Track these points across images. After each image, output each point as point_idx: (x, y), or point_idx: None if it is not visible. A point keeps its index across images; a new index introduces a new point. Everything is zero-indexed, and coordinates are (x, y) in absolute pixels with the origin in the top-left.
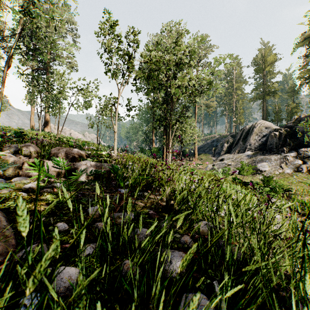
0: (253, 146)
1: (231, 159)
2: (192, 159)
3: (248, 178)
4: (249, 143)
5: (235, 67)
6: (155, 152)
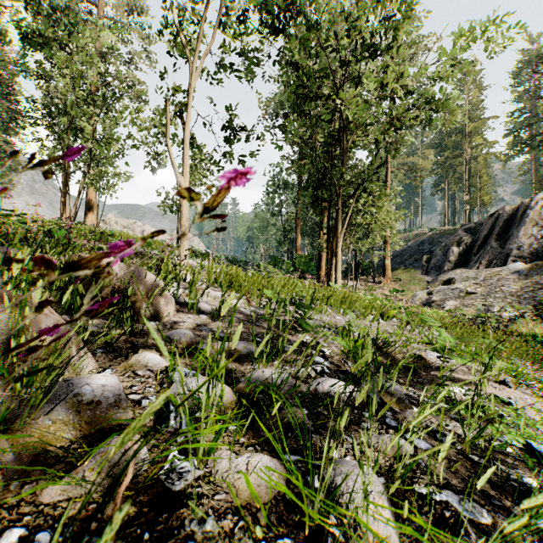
0: (527, 251)
1: (472, 279)
2: (377, 279)
3: (538, 329)
4: (517, 244)
5: (469, 88)
6: (303, 265)
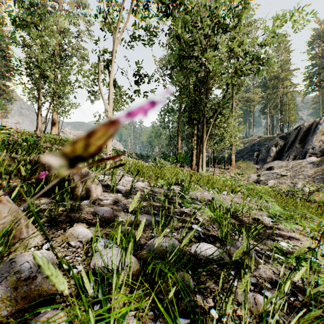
0: (318, 150)
1: (284, 167)
2: (227, 167)
3: None
4: (311, 146)
5: (282, 51)
6: (182, 159)
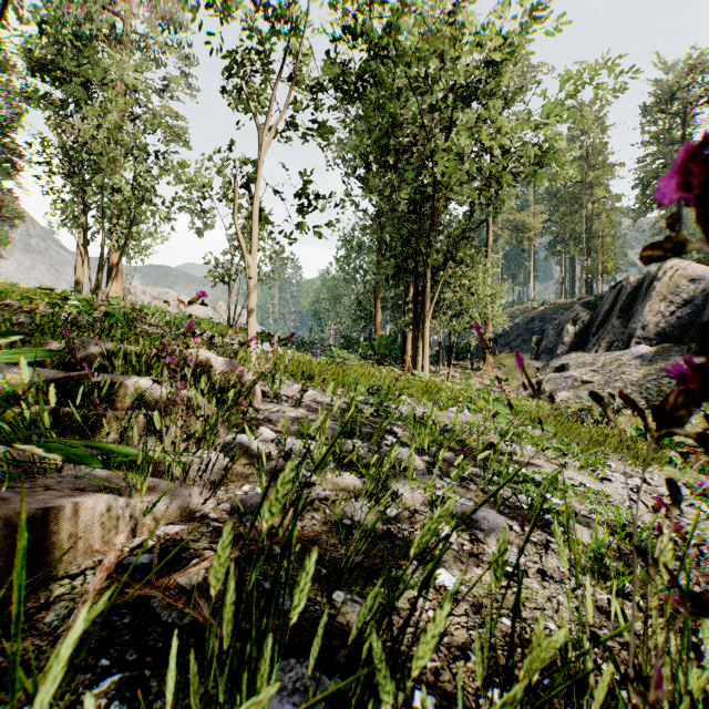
0: (653, 331)
1: (589, 365)
2: (477, 365)
3: None
4: (642, 323)
5: (589, 127)
6: (384, 349)
